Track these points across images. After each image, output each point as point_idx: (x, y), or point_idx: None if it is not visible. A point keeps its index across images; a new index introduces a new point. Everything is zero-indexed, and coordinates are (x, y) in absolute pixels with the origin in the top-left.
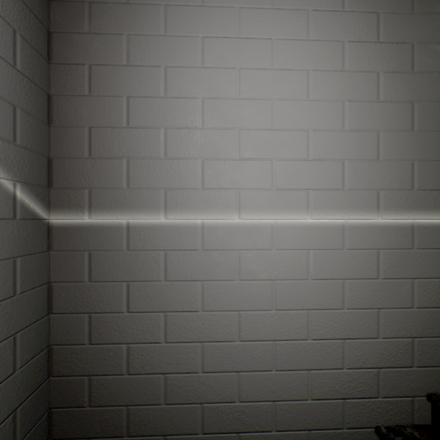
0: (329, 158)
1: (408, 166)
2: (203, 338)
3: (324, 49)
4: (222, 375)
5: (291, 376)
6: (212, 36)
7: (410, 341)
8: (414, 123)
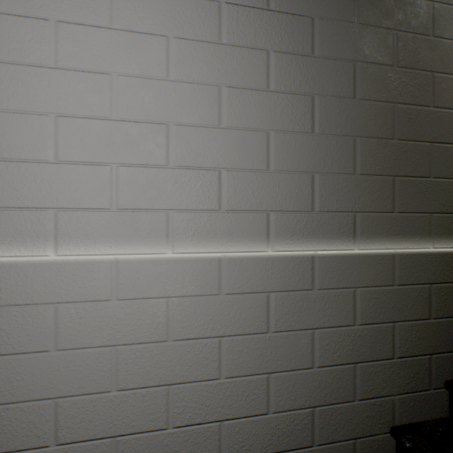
0: (200, 165)
1: (308, 180)
2: None
3: (193, 9)
4: None
5: None
6: None
7: (309, 412)
8: (315, 123)
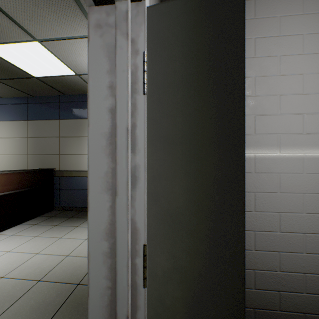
0: None
1: None
2: (255, 228)
3: None
4: (268, 253)
5: (317, 258)
6: (261, 36)
7: None
8: None
